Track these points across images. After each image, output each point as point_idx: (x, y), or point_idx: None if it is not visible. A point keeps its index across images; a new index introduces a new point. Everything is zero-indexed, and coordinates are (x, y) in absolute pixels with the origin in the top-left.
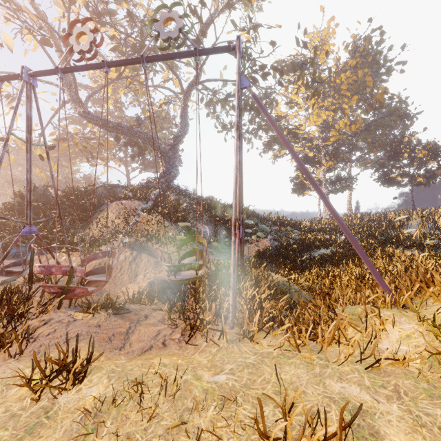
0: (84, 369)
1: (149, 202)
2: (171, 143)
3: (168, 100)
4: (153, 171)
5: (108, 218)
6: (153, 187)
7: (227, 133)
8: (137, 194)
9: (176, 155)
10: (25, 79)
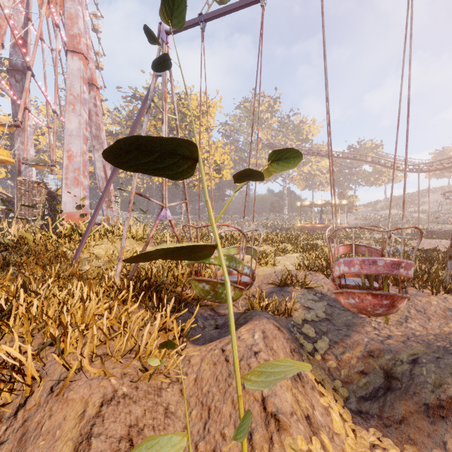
0: (258, 263)
1: None
2: None
3: None
4: None
5: None
6: None
7: None
8: None
9: None
10: None
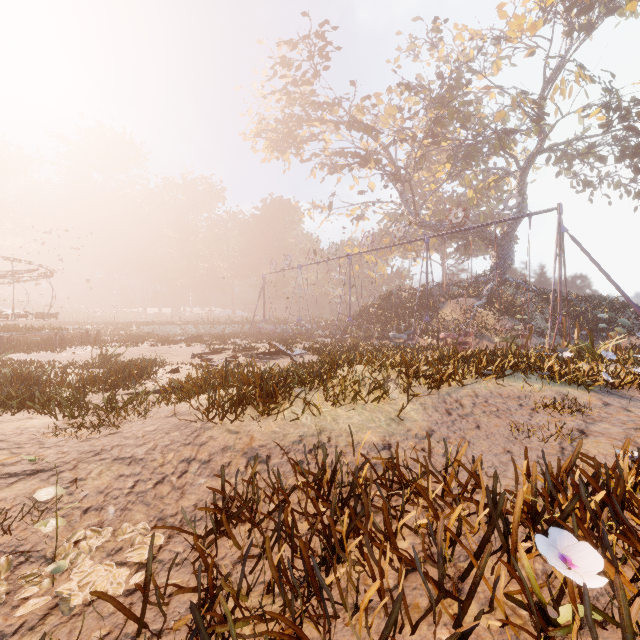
0: None
1: (483, 298)
2: (504, 231)
3: (499, 176)
4: (474, 256)
5: (447, 314)
6: (483, 282)
7: (592, 192)
8: (469, 291)
9: (510, 243)
10: (426, 241)
